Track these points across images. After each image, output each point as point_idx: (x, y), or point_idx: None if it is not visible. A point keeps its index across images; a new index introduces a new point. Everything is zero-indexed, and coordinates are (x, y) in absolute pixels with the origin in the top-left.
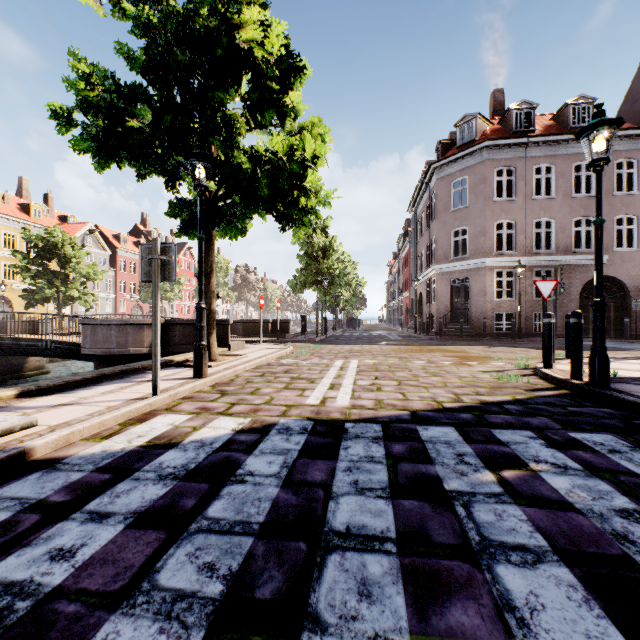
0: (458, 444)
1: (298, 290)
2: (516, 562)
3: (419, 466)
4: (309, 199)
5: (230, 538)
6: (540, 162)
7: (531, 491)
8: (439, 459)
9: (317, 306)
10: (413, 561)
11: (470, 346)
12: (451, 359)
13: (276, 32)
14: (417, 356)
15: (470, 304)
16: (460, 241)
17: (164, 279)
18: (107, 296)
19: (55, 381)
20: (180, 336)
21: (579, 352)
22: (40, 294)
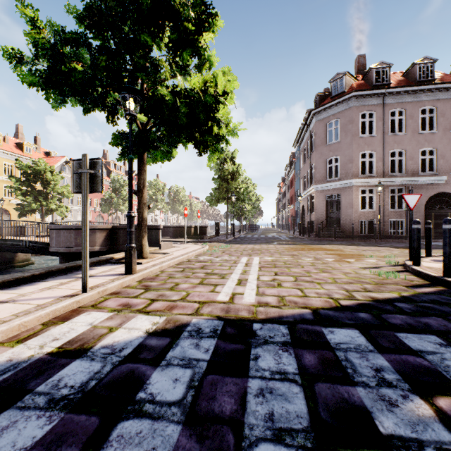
0: (370, 353)
1: (213, 204)
2: None
3: (338, 388)
4: (220, 128)
5: None
6: (394, 107)
7: None
8: (357, 377)
9: (227, 215)
10: None
11: (343, 245)
12: (332, 256)
13: None
14: (305, 254)
15: (341, 214)
16: (333, 167)
17: (92, 190)
18: (78, 208)
19: (5, 278)
20: (123, 238)
21: None
22: (28, 207)
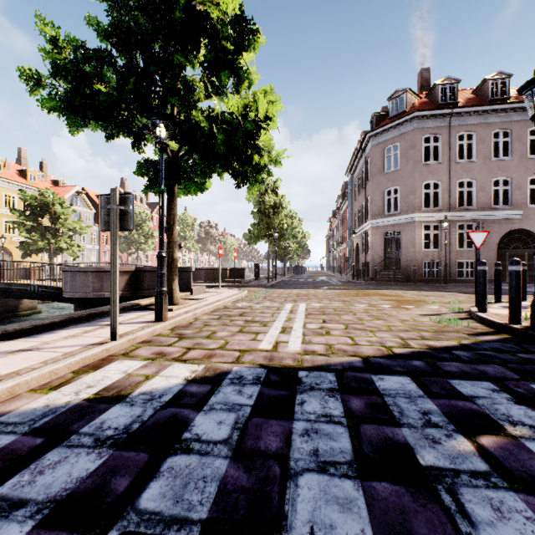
0: (419, 399)
1: (252, 242)
2: None
3: (384, 429)
4: (262, 157)
5: None
6: (463, 130)
7: (523, 468)
8: (404, 419)
9: (268, 255)
10: None
11: (403, 290)
12: (389, 303)
13: None
14: (358, 300)
15: (401, 254)
16: (392, 199)
17: (122, 228)
18: (92, 247)
19: (23, 325)
20: (149, 282)
21: (518, 298)
22: (34, 245)
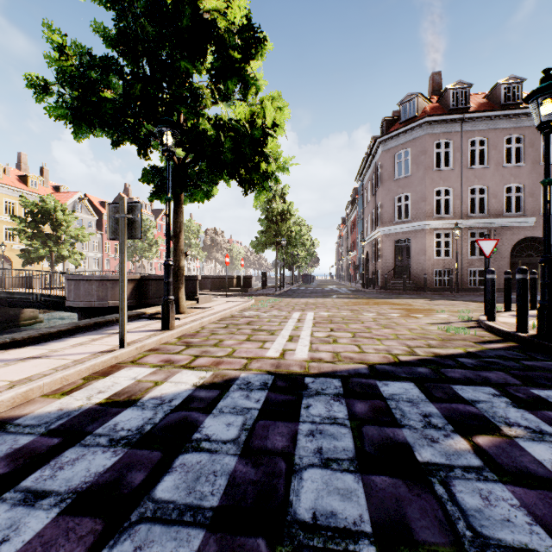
0: (421, 403)
1: (259, 250)
2: None
3: (385, 430)
4: (269, 165)
5: (177, 531)
6: (474, 135)
7: (513, 464)
8: (405, 421)
9: (276, 264)
10: None
11: (413, 299)
12: (398, 311)
13: (238, 2)
14: (367, 309)
15: (412, 262)
16: (403, 206)
17: (130, 237)
18: (94, 255)
19: (30, 333)
20: (154, 290)
21: (525, 306)
22: (35, 253)
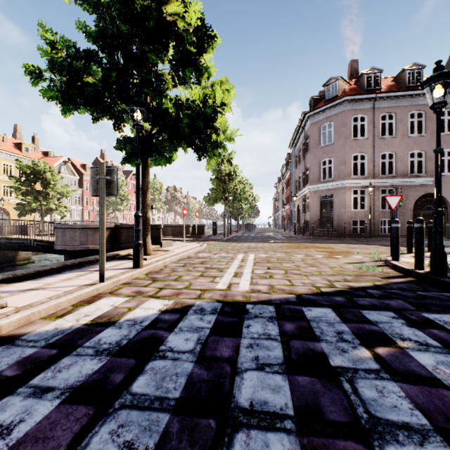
0: (336, 323)
1: (211, 203)
2: (404, 443)
3: (307, 343)
4: (218, 136)
5: (149, 414)
6: (385, 111)
7: (403, 367)
8: (323, 337)
9: (224, 215)
10: (311, 441)
11: (335, 244)
12: (322, 253)
13: (193, 7)
14: (297, 251)
15: (334, 213)
16: (327, 168)
17: (109, 194)
18: (76, 208)
19: (28, 270)
20: (126, 236)
21: (421, 249)
22: (28, 206)
